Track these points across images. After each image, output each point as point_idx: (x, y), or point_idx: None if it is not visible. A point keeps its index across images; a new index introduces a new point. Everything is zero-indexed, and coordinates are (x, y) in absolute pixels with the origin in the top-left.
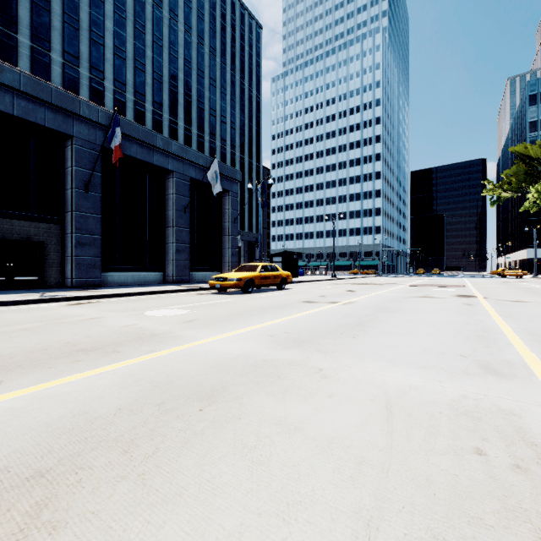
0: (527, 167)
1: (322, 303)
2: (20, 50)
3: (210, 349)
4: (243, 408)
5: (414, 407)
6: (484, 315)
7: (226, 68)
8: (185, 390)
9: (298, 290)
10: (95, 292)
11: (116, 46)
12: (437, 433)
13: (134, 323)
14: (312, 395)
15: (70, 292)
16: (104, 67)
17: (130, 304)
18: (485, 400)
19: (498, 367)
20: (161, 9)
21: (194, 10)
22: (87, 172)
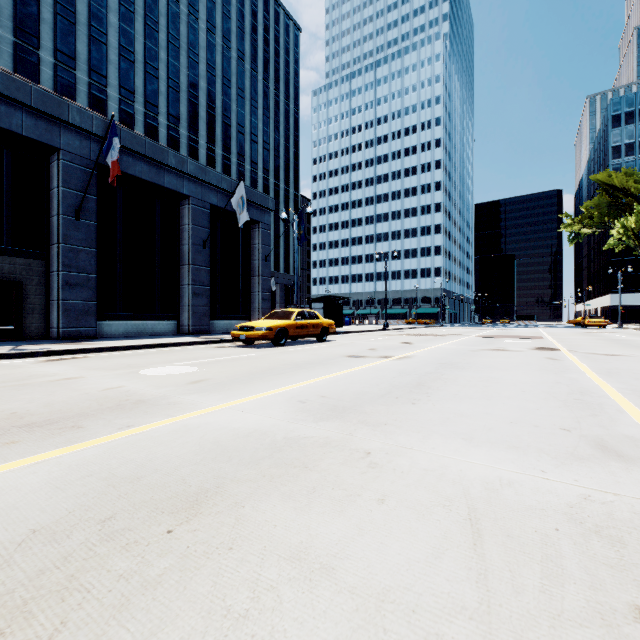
0: (610, 199)
1: (371, 357)
2: (0, 46)
3: (214, 422)
4: (241, 527)
5: (514, 520)
6: (576, 372)
7: (257, 77)
8: (155, 493)
9: (343, 342)
10: (84, 345)
11: (122, 46)
12: (561, 573)
13: (121, 385)
14: (353, 498)
15: (52, 345)
16: (107, 70)
17: (126, 360)
18: (619, 504)
19: (618, 446)
20: (178, 3)
21: (219, 5)
22: (78, 195)
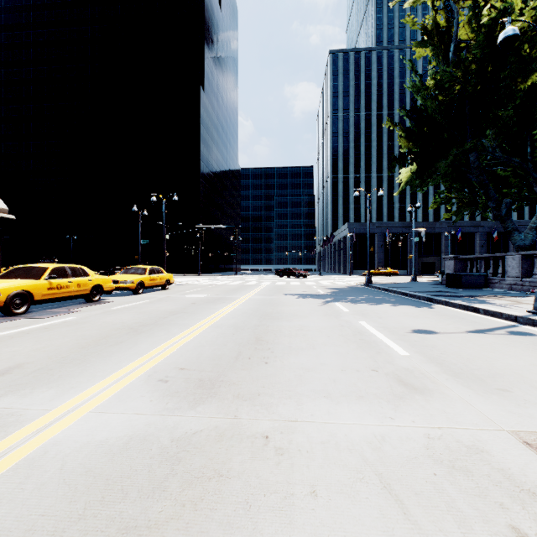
0: None
1: None
2: None
3: None
4: None
5: None
6: None
7: None
8: None
9: None
10: None
11: None
12: None
13: None
14: None
15: None
16: None
17: None
18: None
19: None
20: None
21: None
22: (482, 241)
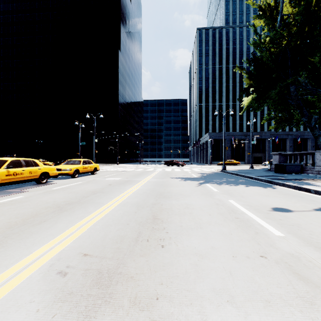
0: None
1: None
2: None
3: None
4: None
5: None
6: None
7: None
8: None
9: None
10: None
11: None
12: None
13: None
14: None
15: None
16: None
17: None
18: None
19: None
20: None
21: None
22: (290, 144)
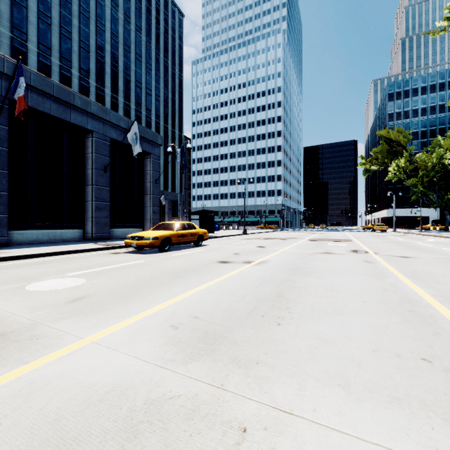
0: (388, 147)
1: (237, 263)
2: None
3: (69, 372)
4: None
5: None
6: (392, 276)
7: (151, 46)
8: None
9: (214, 246)
10: None
11: (40, 11)
12: None
13: None
14: None
15: None
16: (27, 29)
17: (21, 271)
18: None
19: None
20: None
21: None
22: None
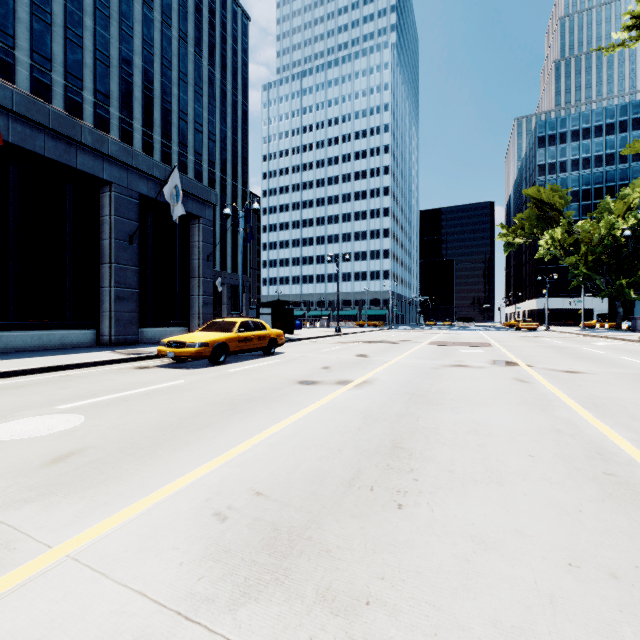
0: (539, 212)
1: (327, 384)
2: None
3: None
4: None
5: None
6: (563, 407)
7: (201, 62)
8: None
9: (293, 355)
10: None
11: (34, 4)
12: None
13: None
14: None
15: None
16: (14, 29)
17: None
18: None
19: None
20: None
21: None
22: None
